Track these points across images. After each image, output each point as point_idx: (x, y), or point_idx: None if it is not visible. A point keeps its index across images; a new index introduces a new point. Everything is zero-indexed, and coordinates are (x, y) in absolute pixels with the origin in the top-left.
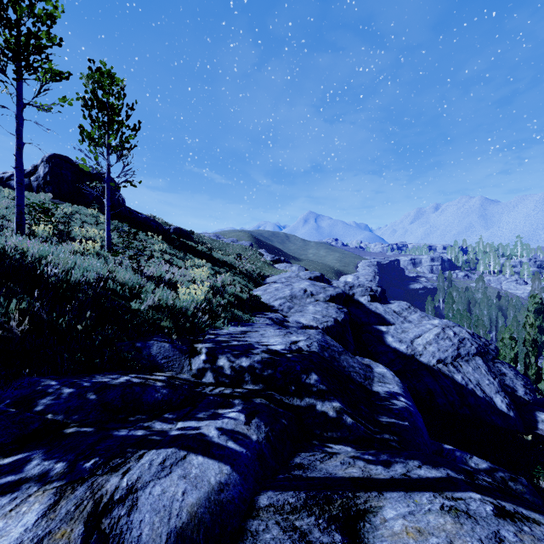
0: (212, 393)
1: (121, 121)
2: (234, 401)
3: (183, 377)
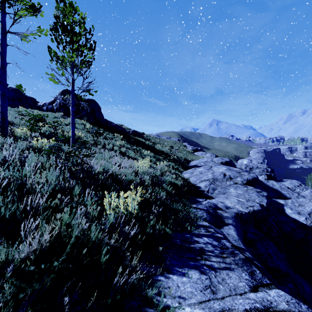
0: None
1: (82, 43)
2: None
3: None
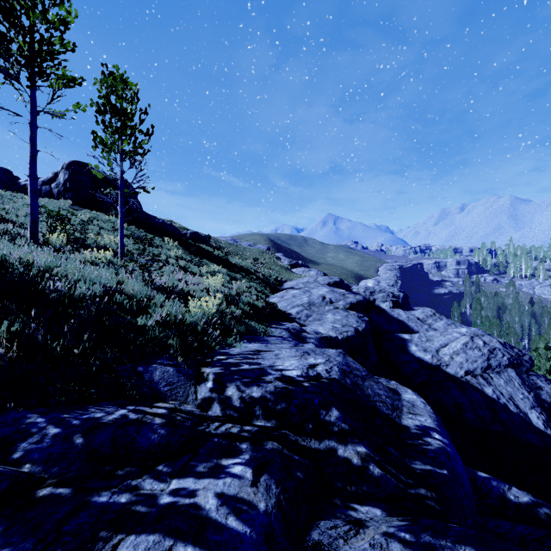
0: (217, 433)
1: (135, 126)
2: (241, 446)
3: (186, 409)
